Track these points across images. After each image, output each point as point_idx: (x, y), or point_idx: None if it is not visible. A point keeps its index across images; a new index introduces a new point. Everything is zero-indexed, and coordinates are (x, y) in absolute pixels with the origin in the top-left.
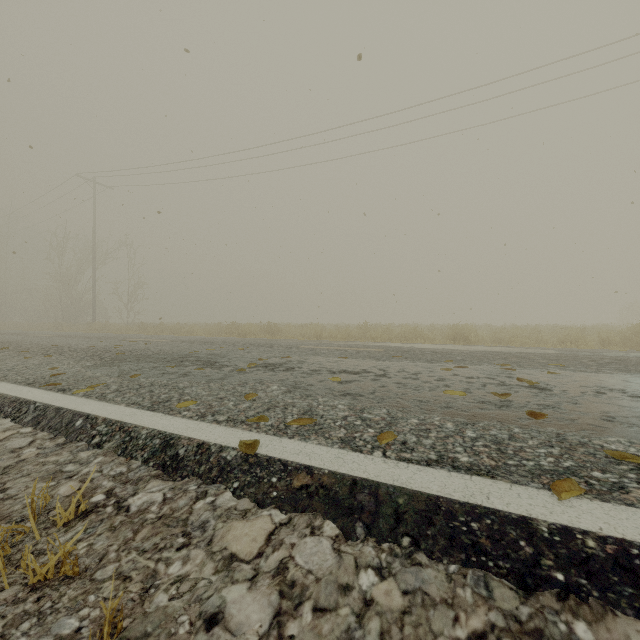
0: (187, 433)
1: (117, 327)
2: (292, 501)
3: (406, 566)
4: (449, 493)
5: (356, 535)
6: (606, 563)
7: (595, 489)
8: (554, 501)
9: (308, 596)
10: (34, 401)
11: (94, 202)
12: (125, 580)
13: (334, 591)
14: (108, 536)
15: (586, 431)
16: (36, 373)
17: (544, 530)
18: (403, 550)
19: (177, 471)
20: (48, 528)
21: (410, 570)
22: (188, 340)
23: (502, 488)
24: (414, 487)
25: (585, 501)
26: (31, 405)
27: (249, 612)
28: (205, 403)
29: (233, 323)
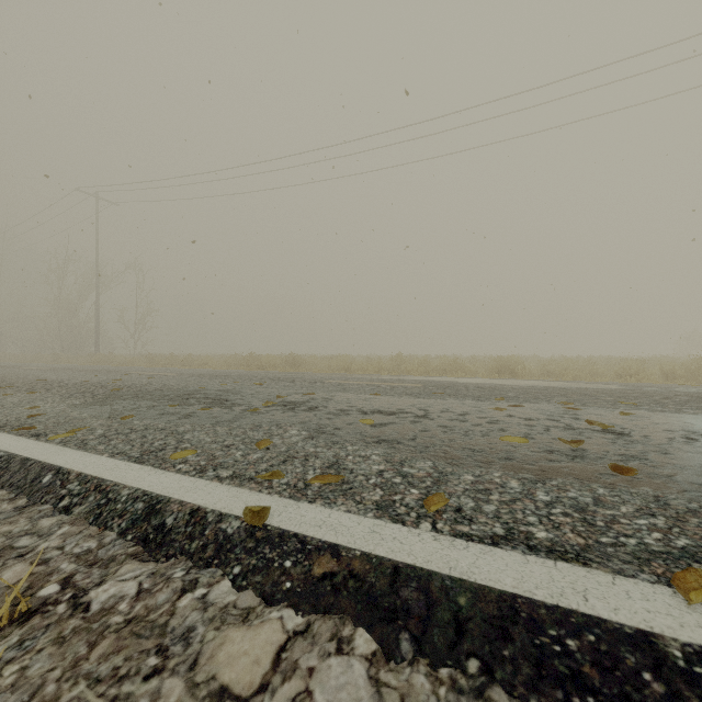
0: (179, 495)
1: (122, 359)
2: (311, 597)
3: None
4: (529, 590)
5: (401, 653)
6: None
7: None
8: (680, 605)
9: None
10: None
11: (97, 220)
12: None
13: None
14: (51, 654)
15: (691, 492)
16: (11, 413)
17: (677, 655)
18: (470, 682)
19: (161, 548)
20: None
21: None
22: (198, 374)
23: (602, 582)
24: (479, 579)
25: None
26: None
27: None
28: (207, 453)
29: (251, 354)
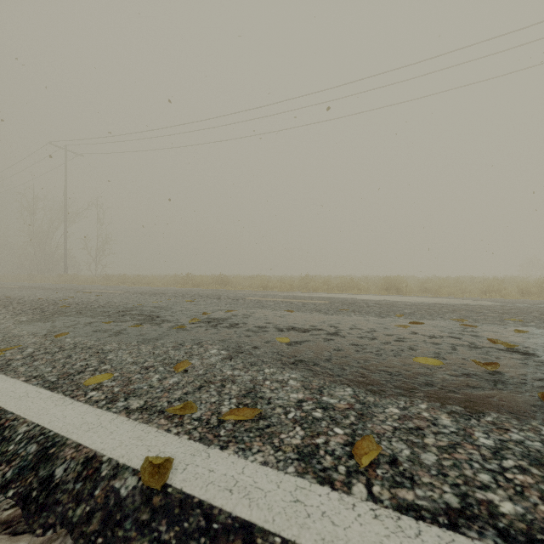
0: (77, 435)
1: (84, 278)
2: None
3: None
4: None
5: None
6: None
7: None
8: None
9: None
10: None
11: (65, 167)
12: None
13: None
14: None
15: None
16: None
17: None
18: None
19: (41, 513)
20: None
21: None
22: (141, 291)
23: None
24: None
25: None
26: None
27: None
28: (124, 376)
29: (188, 275)
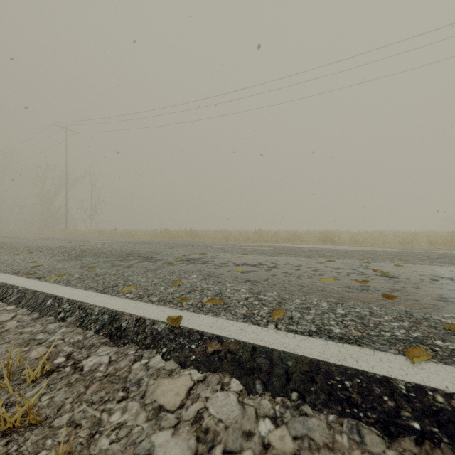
0: (128, 310)
1: (82, 232)
2: (207, 363)
3: (295, 416)
4: (327, 357)
5: (256, 390)
6: (453, 415)
7: (439, 354)
8: (408, 364)
9: (219, 441)
10: (17, 286)
11: (66, 143)
12: (76, 427)
13: (239, 437)
14: (65, 391)
15: (427, 309)
16: (21, 265)
17: (402, 388)
18: (292, 403)
19: (120, 339)
20: (20, 384)
21: (298, 419)
22: (133, 241)
23: (367, 354)
24: (300, 353)
25: (432, 364)
26: (15, 289)
27: (172, 454)
28: (143, 287)
29: (165, 229)
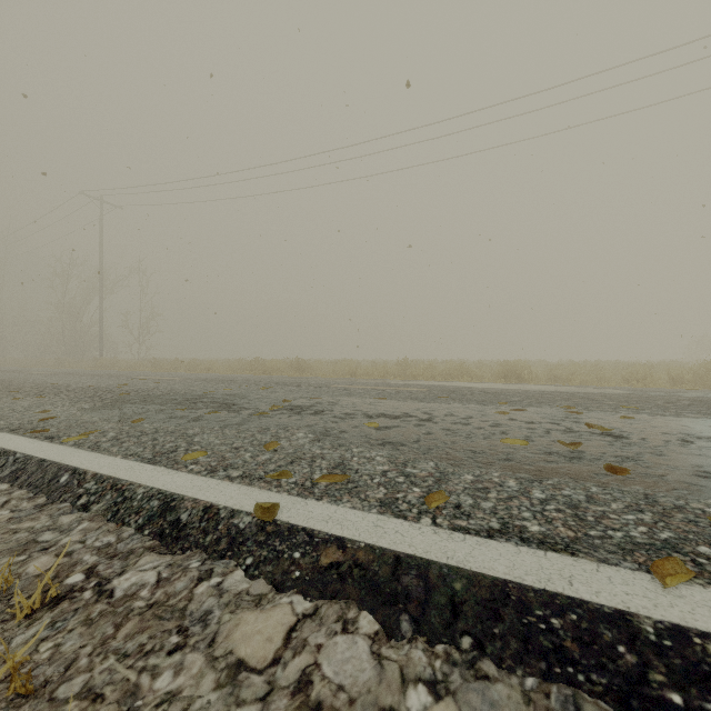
0: (192, 493)
1: (126, 363)
2: (319, 584)
3: (468, 680)
4: (520, 576)
5: (401, 632)
6: None
7: (706, 571)
8: (657, 588)
9: None
10: (14, 451)
11: (101, 223)
12: (95, 701)
13: None
14: (81, 633)
15: (680, 491)
16: (23, 417)
17: (649, 631)
18: (463, 656)
19: (177, 542)
20: (6, 621)
21: (474, 687)
22: (204, 378)
23: (587, 569)
24: (474, 567)
25: (697, 588)
26: (10, 456)
27: None
28: (217, 454)
29: (256, 359)
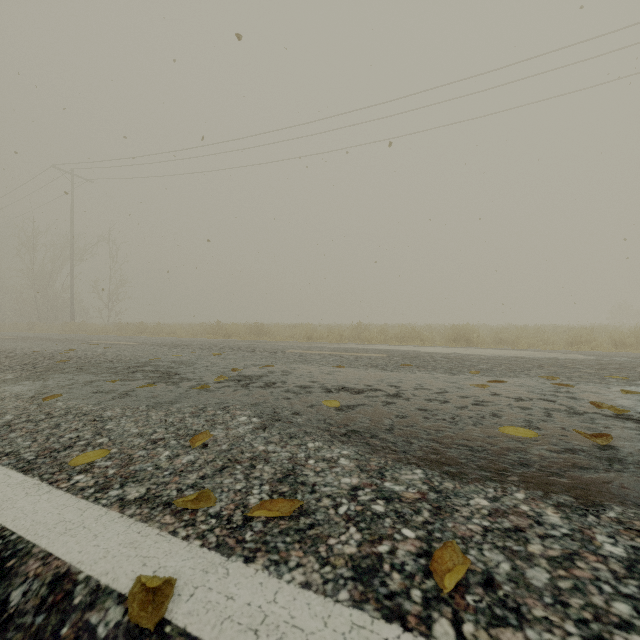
0: (48, 540)
1: (94, 327)
2: None
3: None
4: None
5: None
6: None
7: None
8: None
9: None
10: None
11: (72, 195)
12: None
13: None
14: None
15: None
16: None
17: None
18: None
19: None
20: None
21: None
22: (160, 343)
23: None
24: None
25: None
26: None
27: None
28: (124, 453)
29: (217, 323)
